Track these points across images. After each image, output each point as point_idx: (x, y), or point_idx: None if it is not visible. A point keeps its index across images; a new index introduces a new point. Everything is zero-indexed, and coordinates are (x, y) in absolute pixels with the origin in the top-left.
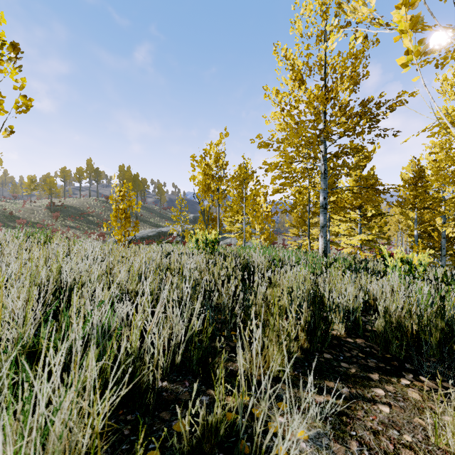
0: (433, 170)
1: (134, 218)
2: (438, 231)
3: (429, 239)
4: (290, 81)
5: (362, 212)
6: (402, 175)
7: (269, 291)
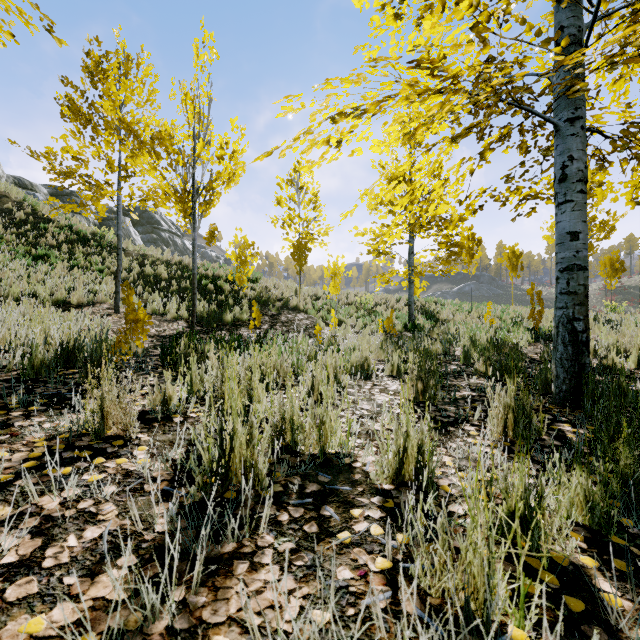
0: None
1: None
2: None
3: None
4: None
5: None
6: None
7: None
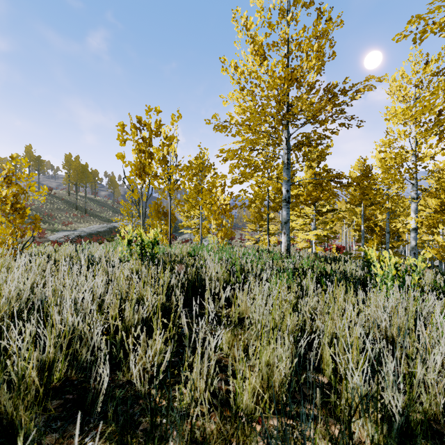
0: (383, 168)
1: (82, 212)
2: (380, 226)
3: (372, 233)
4: (251, 56)
5: (316, 208)
6: (350, 173)
7: (227, 335)
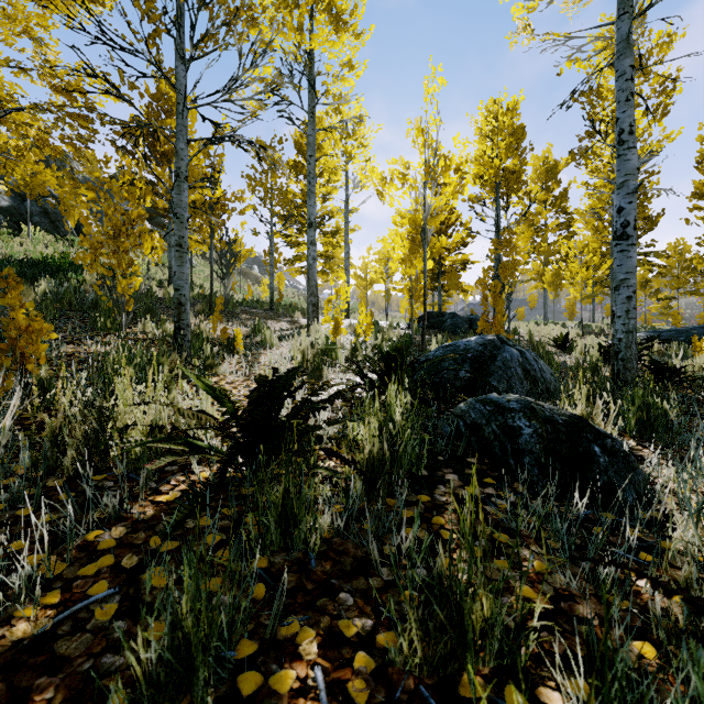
0: None
1: None
2: None
3: None
4: None
5: None
6: None
7: None
